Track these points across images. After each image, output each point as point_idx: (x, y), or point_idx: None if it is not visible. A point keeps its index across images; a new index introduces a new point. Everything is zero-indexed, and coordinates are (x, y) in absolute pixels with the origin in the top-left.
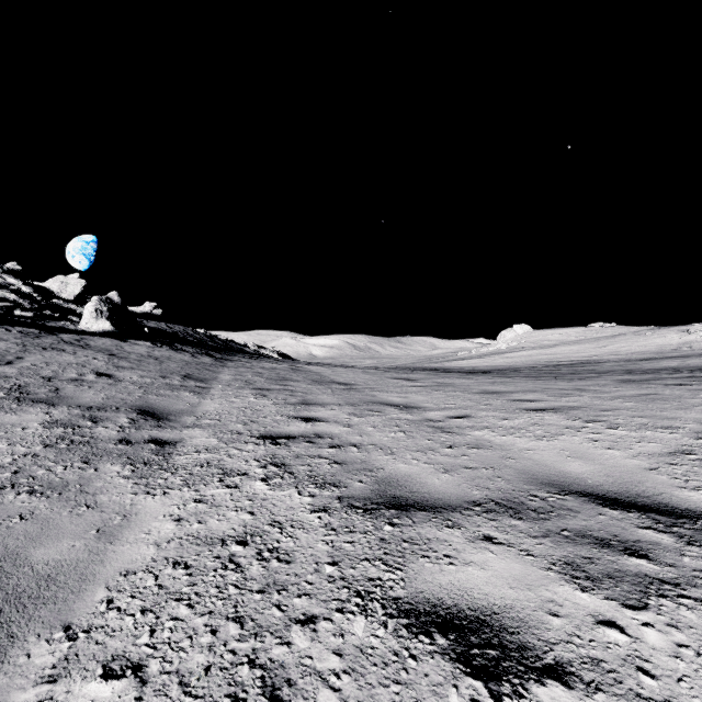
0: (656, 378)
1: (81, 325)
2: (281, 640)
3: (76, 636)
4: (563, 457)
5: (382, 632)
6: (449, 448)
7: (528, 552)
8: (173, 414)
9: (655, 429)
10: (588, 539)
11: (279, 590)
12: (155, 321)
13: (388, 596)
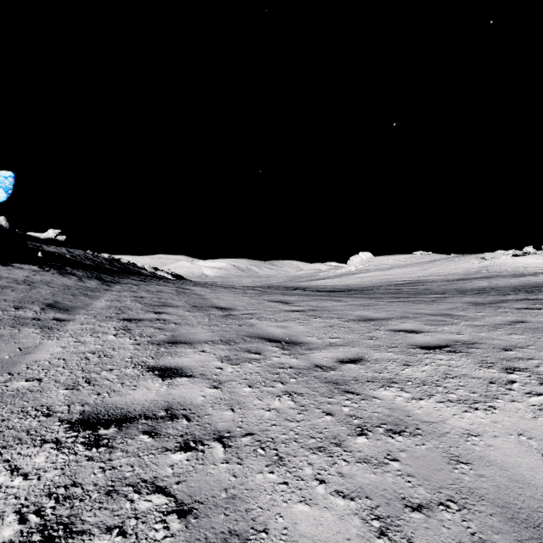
0: (499, 301)
1: None
2: None
3: None
4: (538, 458)
5: None
6: (361, 435)
7: None
8: None
9: None
10: None
11: None
12: (55, 246)
13: None
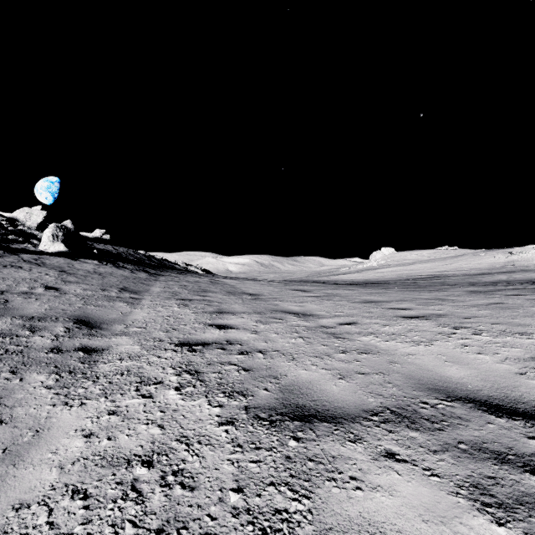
0: (497, 290)
1: (40, 247)
2: None
3: None
4: (441, 362)
5: None
6: (342, 353)
7: (432, 471)
8: (106, 322)
9: (513, 335)
10: (485, 453)
11: (179, 529)
12: (103, 244)
13: (296, 534)
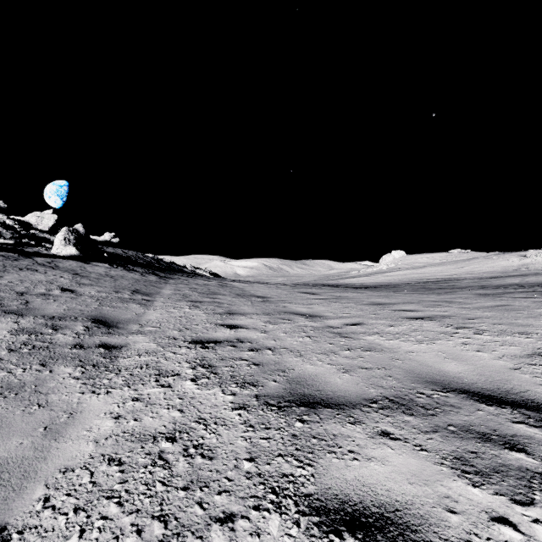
0: (506, 292)
1: (53, 250)
2: (201, 540)
3: (9, 538)
4: (441, 359)
5: (295, 531)
6: (347, 350)
7: (421, 447)
8: (122, 322)
9: (513, 334)
10: (471, 433)
11: (201, 487)
12: (113, 248)
13: (300, 492)
